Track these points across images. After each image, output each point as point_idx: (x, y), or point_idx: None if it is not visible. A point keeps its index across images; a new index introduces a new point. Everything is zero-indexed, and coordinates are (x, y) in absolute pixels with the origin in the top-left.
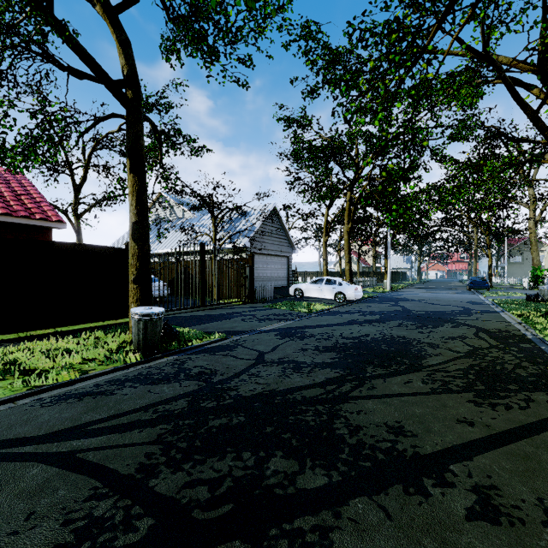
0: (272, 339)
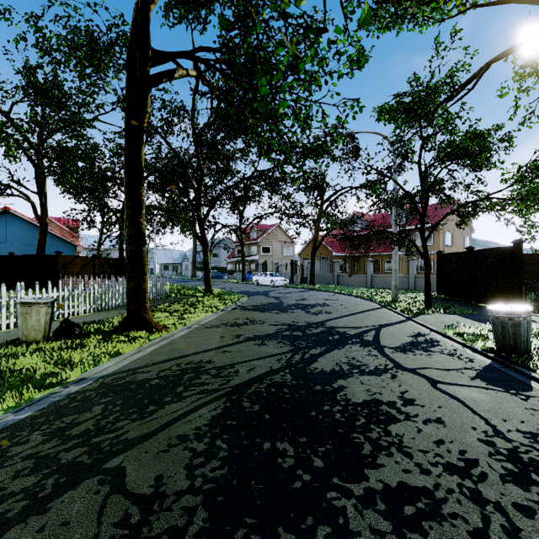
0: (534, 426)
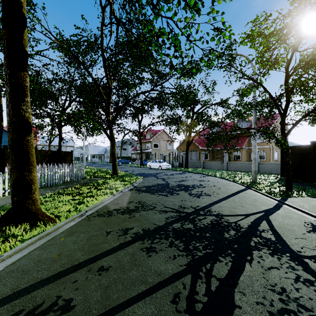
0: None
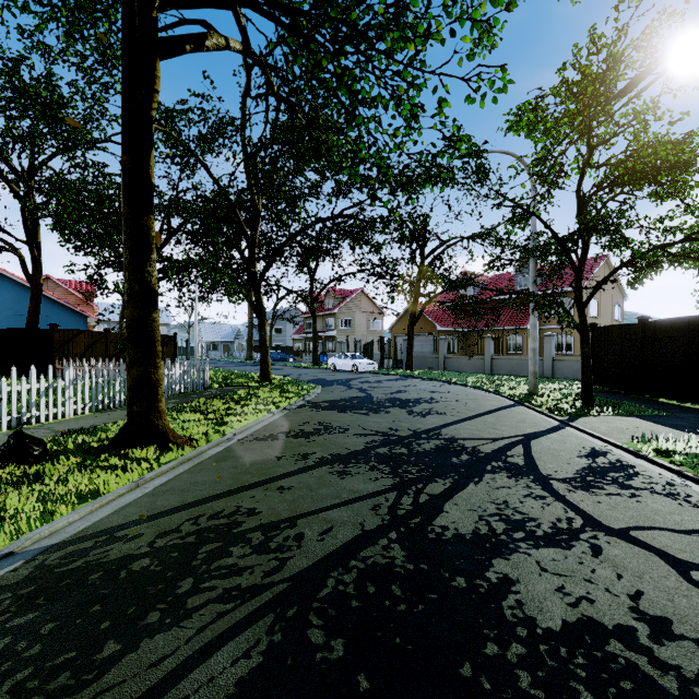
0: None
